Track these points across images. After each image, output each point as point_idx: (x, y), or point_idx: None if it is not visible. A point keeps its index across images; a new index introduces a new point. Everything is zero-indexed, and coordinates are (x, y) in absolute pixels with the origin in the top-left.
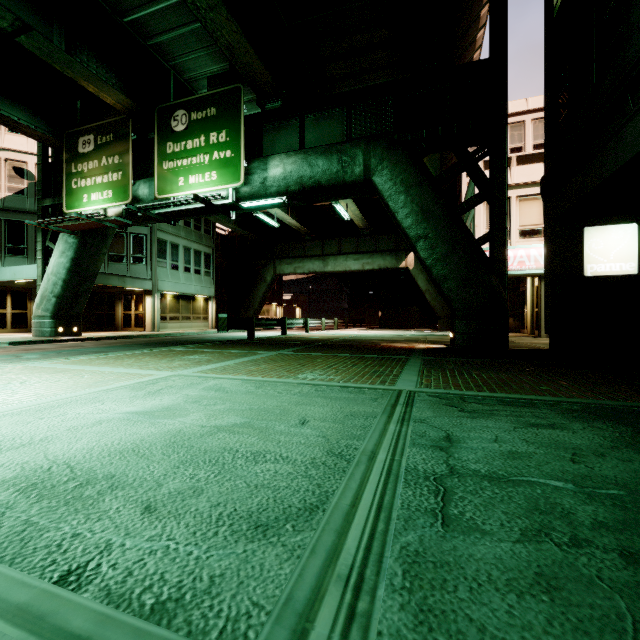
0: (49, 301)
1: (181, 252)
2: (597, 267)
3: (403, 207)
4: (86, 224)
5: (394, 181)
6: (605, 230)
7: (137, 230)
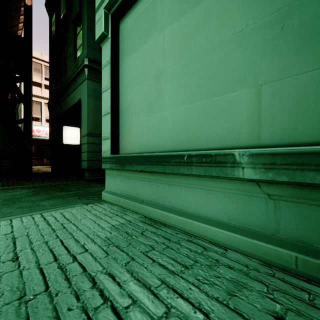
0: None
1: None
2: (68, 141)
3: None
4: None
5: None
6: (70, 128)
7: None
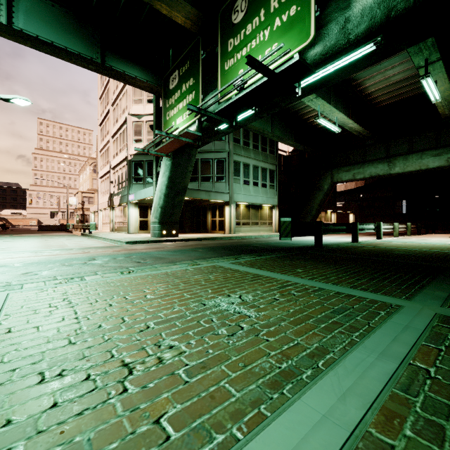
0: (157, 211)
1: (251, 170)
2: None
3: None
4: (170, 144)
5: None
6: None
7: (219, 156)
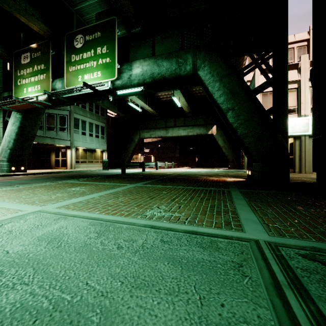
0: (6, 152)
1: (87, 125)
2: None
3: (218, 90)
4: (24, 105)
5: (212, 73)
6: None
7: (62, 112)
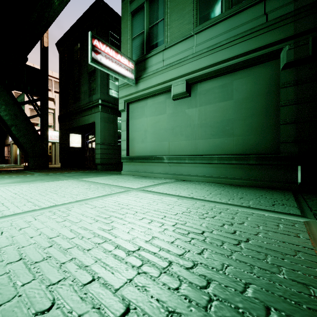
0: None
1: None
2: (73, 144)
3: (4, 111)
4: None
5: None
6: (75, 135)
7: None
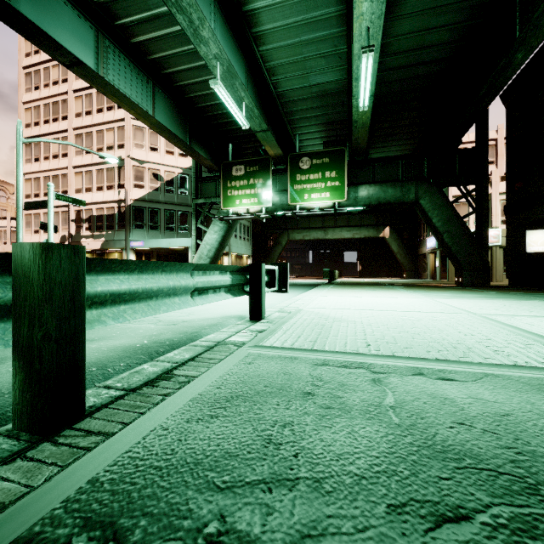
0: (205, 261)
1: (238, 226)
2: (532, 248)
3: (436, 216)
4: (245, 218)
5: (431, 203)
6: (536, 232)
7: None
